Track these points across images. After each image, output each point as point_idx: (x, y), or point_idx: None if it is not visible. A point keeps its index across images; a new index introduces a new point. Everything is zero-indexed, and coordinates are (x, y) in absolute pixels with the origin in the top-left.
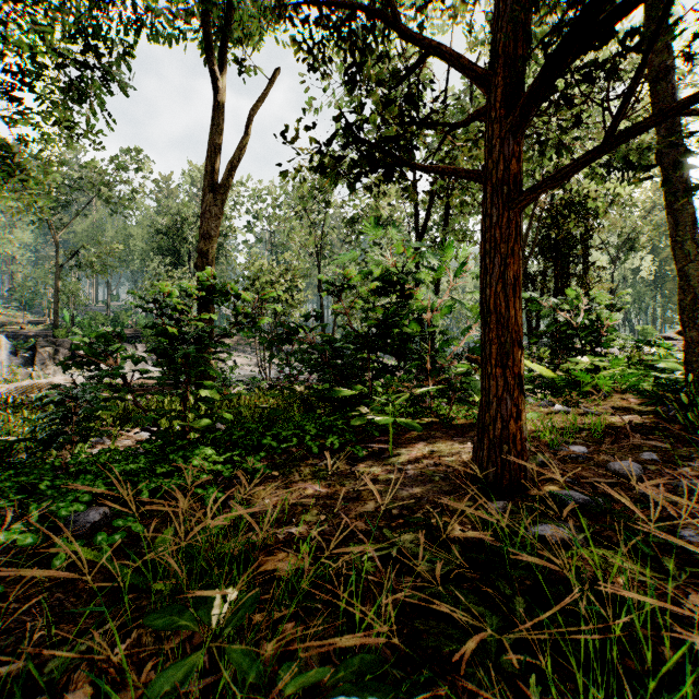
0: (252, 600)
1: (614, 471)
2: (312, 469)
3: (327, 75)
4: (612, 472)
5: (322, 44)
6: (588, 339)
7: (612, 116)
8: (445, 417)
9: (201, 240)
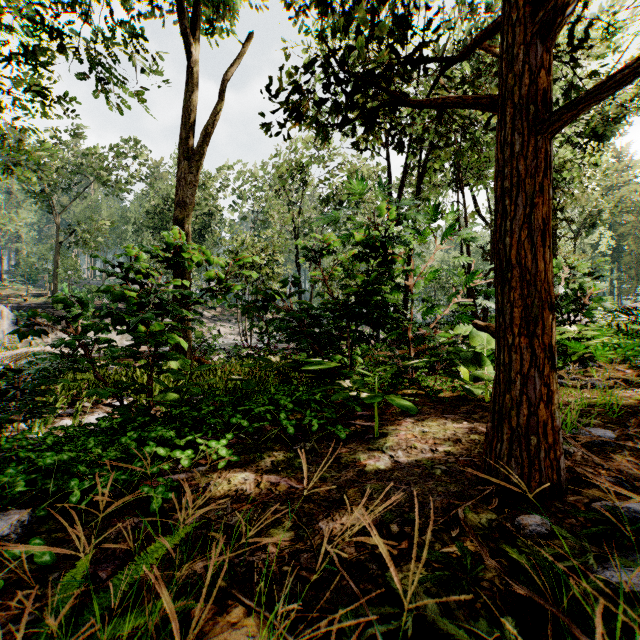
0: None
1: None
2: (287, 454)
3: (304, 13)
4: None
5: None
6: (569, 307)
7: None
8: (430, 390)
9: (178, 209)
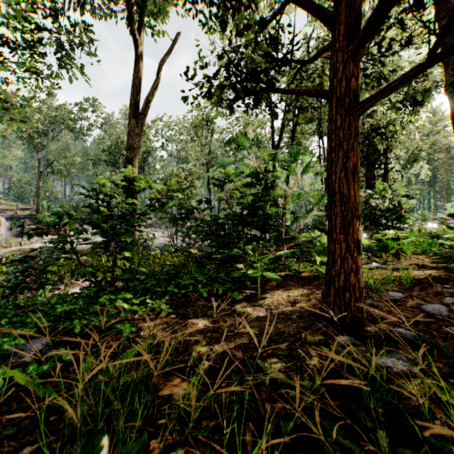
0: (140, 447)
1: (427, 312)
2: (203, 308)
3: (213, 29)
4: (426, 313)
5: (210, 5)
6: (391, 218)
7: (435, 36)
8: (295, 271)
9: (128, 151)
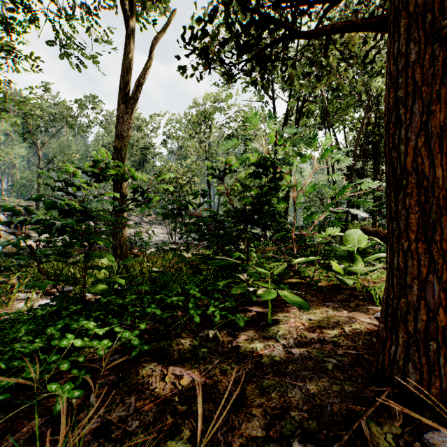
0: None
1: None
2: (192, 343)
3: None
4: None
5: None
6: None
7: None
8: (311, 280)
9: (116, 140)
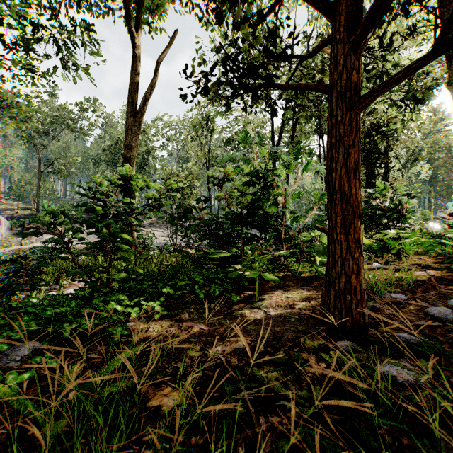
0: None
1: (432, 315)
2: (199, 310)
3: (210, 24)
4: (430, 316)
5: None
6: (392, 217)
7: (442, 24)
8: (295, 272)
9: (126, 150)
